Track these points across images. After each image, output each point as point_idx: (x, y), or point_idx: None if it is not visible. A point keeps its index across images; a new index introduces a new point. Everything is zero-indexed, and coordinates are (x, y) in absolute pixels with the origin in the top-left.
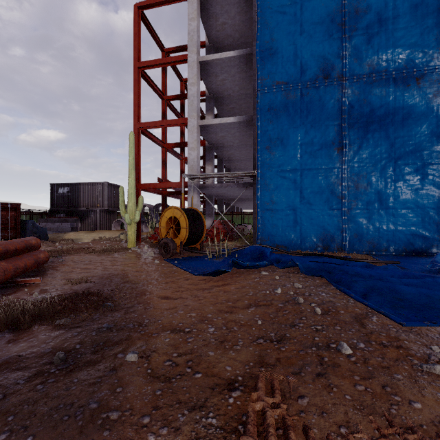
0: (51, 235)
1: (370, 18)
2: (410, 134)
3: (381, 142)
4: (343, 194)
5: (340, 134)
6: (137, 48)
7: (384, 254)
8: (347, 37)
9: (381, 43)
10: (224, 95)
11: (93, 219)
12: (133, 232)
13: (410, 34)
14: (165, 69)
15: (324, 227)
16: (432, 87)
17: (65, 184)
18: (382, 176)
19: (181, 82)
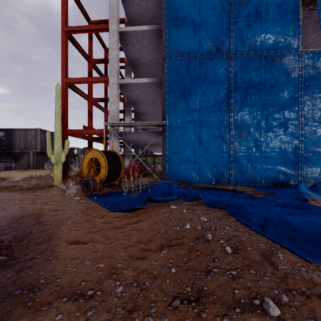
0: None
1: (249, 10)
2: (276, 98)
3: (257, 103)
4: (230, 141)
5: (228, 95)
6: (64, 14)
7: (259, 185)
8: (233, 22)
9: (256, 29)
10: (139, 62)
11: (27, 160)
12: (59, 171)
13: (276, 24)
14: (91, 37)
15: (217, 166)
16: (290, 64)
17: (0, 129)
18: (257, 128)
19: (105, 50)
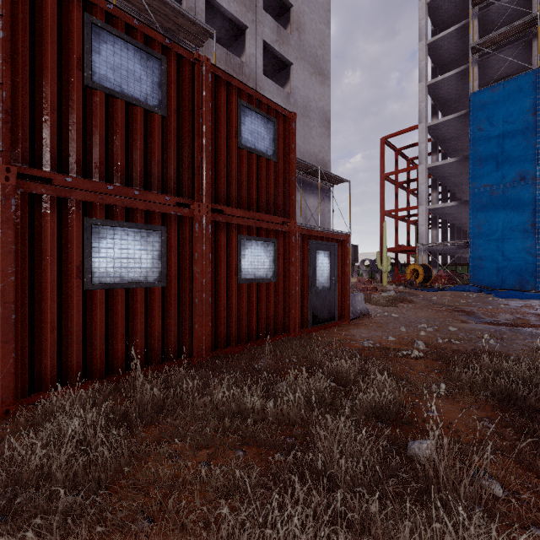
0: None
1: None
2: None
3: None
4: (536, 254)
5: (534, 215)
6: (382, 165)
7: None
8: (539, 152)
9: None
10: (447, 175)
11: None
12: (385, 277)
13: None
14: (397, 163)
15: (521, 275)
16: None
17: None
18: None
19: (407, 161)
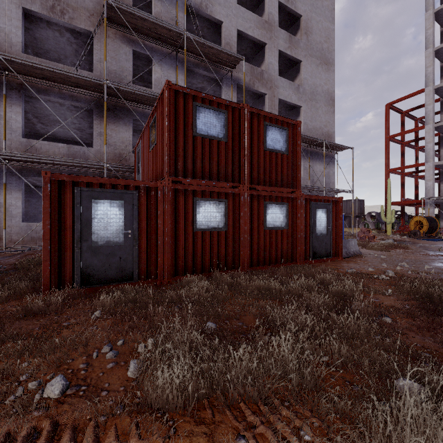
0: None
1: None
2: None
3: None
4: None
5: None
6: (387, 128)
7: None
8: None
9: None
10: None
11: (348, 221)
12: (389, 227)
13: None
14: (403, 124)
15: None
16: None
17: None
18: None
19: (415, 121)
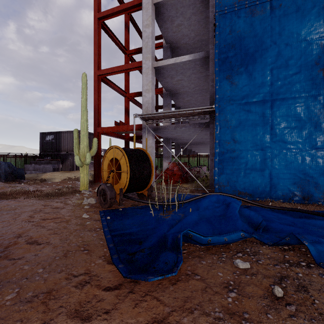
0: (33, 175)
1: None
2: None
3: None
4: None
5: None
6: (96, 0)
7: None
8: None
9: None
10: (180, 44)
11: (71, 161)
12: (84, 174)
13: None
14: (127, 26)
15: (304, 171)
16: None
17: (50, 133)
18: None
19: None
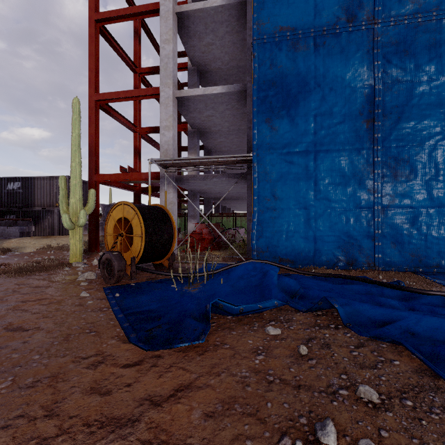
0: None
1: None
2: None
3: (431, 111)
4: (375, 186)
5: (371, 100)
6: None
7: (435, 271)
8: None
9: None
10: (211, 68)
11: (50, 222)
12: (77, 239)
13: None
14: (138, 35)
15: (349, 233)
16: None
17: (15, 178)
18: (432, 160)
19: None
